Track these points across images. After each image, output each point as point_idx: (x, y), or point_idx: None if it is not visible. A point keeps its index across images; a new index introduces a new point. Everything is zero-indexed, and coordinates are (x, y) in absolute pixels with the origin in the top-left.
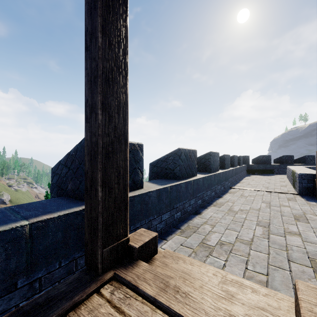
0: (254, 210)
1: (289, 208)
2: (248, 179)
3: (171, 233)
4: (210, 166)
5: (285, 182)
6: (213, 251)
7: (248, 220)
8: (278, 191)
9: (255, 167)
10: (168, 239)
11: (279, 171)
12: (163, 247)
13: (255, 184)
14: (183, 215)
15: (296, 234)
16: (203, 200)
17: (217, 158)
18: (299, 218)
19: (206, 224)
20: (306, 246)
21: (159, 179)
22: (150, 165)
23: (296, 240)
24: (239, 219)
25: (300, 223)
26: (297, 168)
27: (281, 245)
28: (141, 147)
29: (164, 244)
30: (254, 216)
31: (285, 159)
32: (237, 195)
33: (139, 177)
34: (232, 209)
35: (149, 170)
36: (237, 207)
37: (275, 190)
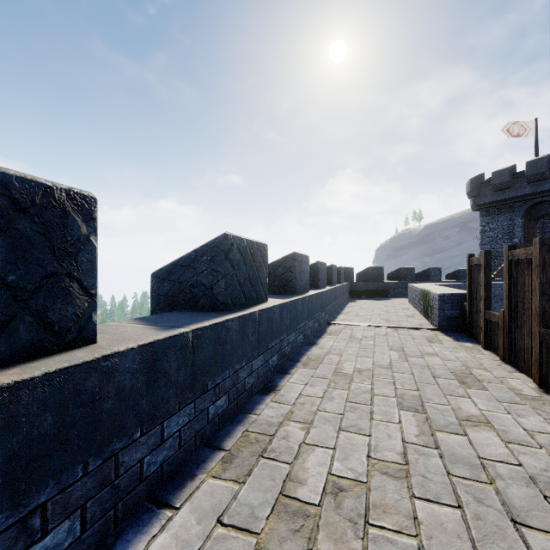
0: (382, 369)
1: (437, 358)
2: (354, 306)
3: (195, 467)
4: (294, 282)
5: (410, 310)
6: (317, 529)
7: (378, 396)
8: (407, 326)
9: (362, 286)
10: (180, 499)
11: (395, 293)
12: (154, 546)
13: (367, 315)
14: (234, 401)
15: (479, 420)
16: (281, 356)
17: (306, 266)
18: (464, 379)
19: (291, 418)
20: (518, 456)
21: (173, 312)
22: (154, 276)
23: (489, 440)
24: (360, 395)
25: (472, 390)
26: (428, 286)
27: (469, 463)
28: (87, 207)
29: (163, 530)
30: (386, 384)
31: (403, 273)
32: (343, 338)
33: (77, 305)
34: (341, 371)
35: (152, 289)
36: (349, 365)
37: (401, 324)
